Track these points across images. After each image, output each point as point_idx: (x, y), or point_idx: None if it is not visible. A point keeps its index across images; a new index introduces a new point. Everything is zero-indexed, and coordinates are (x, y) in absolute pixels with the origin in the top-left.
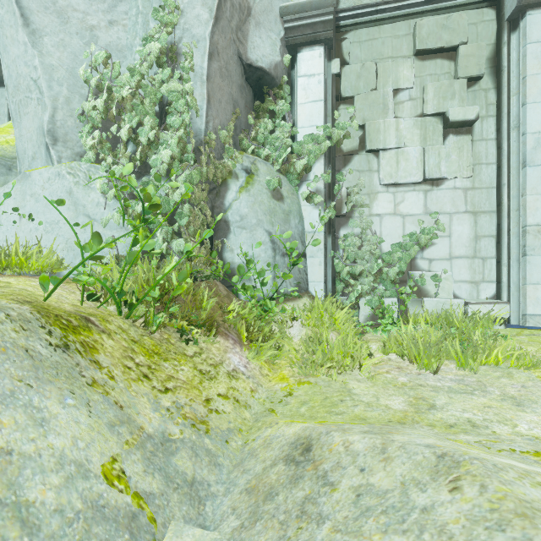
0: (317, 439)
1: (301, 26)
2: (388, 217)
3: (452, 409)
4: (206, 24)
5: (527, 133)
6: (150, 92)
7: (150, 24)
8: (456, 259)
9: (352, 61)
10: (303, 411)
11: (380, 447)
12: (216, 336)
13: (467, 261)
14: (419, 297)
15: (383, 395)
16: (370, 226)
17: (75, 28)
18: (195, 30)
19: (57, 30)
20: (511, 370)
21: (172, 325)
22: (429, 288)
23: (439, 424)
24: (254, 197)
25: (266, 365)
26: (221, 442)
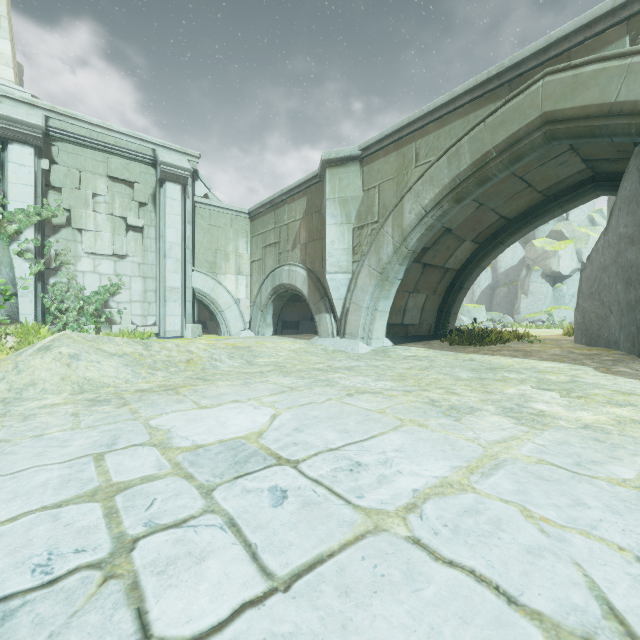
0: None
1: (13, 129)
2: (90, 274)
3: None
4: None
5: (166, 241)
6: None
7: None
8: (135, 302)
9: (61, 162)
10: None
11: None
12: None
13: (141, 304)
14: (110, 325)
15: None
16: (76, 279)
17: None
18: None
19: None
20: None
21: None
22: (117, 319)
23: None
24: None
25: None
26: None
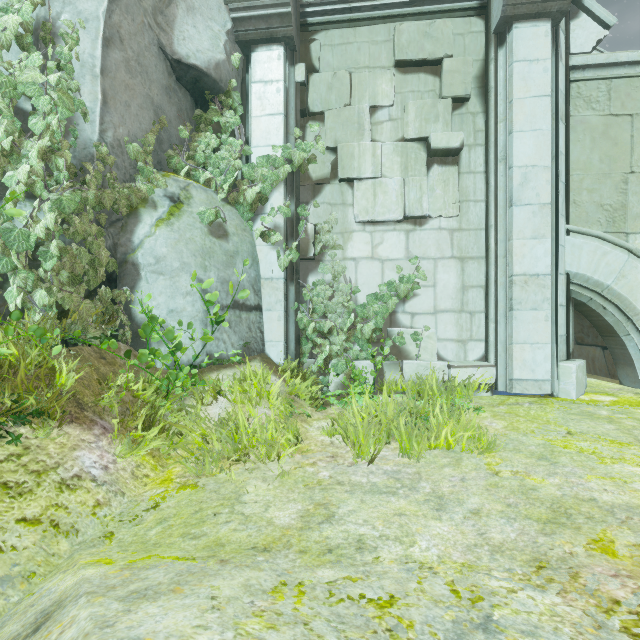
0: (61, 609)
1: (253, 18)
2: (365, 262)
3: (351, 521)
4: None
5: (513, 166)
6: (3, 83)
7: None
8: (442, 313)
9: (322, 68)
10: (152, 534)
11: None
12: (69, 425)
13: (454, 316)
14: (398, 360)
15: (280, 501)
16: (343, 273)
17: None
18: (82, 4)
19: None
20: (464, 455)
21: None
22: (411, 348)
23: (316, 549)
24: (178, 233)
25: (152, 461)
26: None
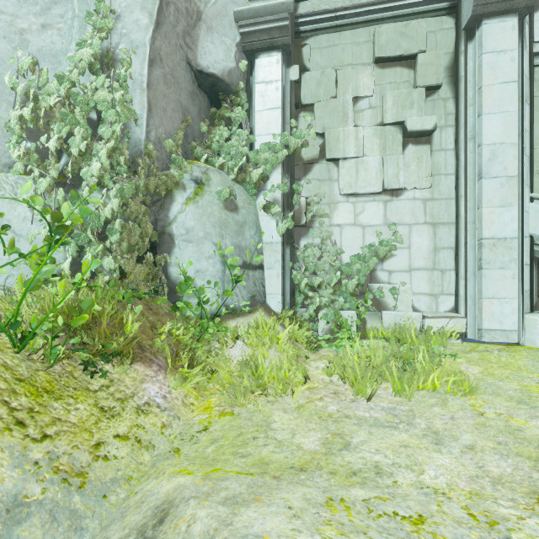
0: (175, 507)
1: (257, 31)
2: (348, 228)
3: (365, 449)
4: (146, 30)
5: (482, 144)
6: (80, 101)
7: (87, 28)
8: (416, 271)
9: (312, 67)
10: (209, 452)
11: (211, 535)
12: (136, 363)
13: (427, 273)
14: (378, 310)
15: (302, 430)
16: (330, 237)
17: (3, 31)
18: (134, 35)
19: None
20: (448, 396)
21: (78, 355)
22: (388, 301)
23: (342, 471)
24: (202, 209)
25: (194, 392)
26: (97, 498)
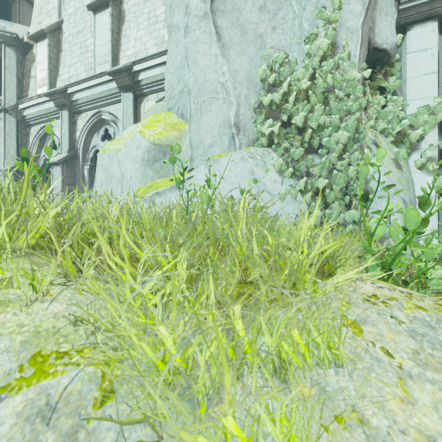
0: None
1: (417, 5)
2: None
3: None
4: (359, 16)
5: None
6: (320, 83)
7: (303, 24)
8: None
9: None
10: None
11: None
12: None
13: None
14: None
15: None
16: None
17: (250, 37)
18: (349, 23)
19: (239, 40)
20: None
21: None
22: None
23: None
24: (387, 168)
25: None
26: None
